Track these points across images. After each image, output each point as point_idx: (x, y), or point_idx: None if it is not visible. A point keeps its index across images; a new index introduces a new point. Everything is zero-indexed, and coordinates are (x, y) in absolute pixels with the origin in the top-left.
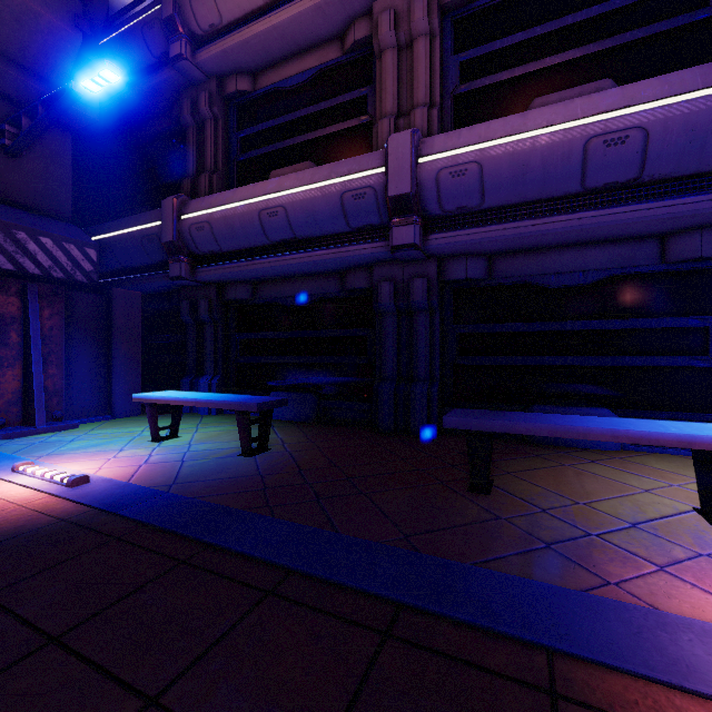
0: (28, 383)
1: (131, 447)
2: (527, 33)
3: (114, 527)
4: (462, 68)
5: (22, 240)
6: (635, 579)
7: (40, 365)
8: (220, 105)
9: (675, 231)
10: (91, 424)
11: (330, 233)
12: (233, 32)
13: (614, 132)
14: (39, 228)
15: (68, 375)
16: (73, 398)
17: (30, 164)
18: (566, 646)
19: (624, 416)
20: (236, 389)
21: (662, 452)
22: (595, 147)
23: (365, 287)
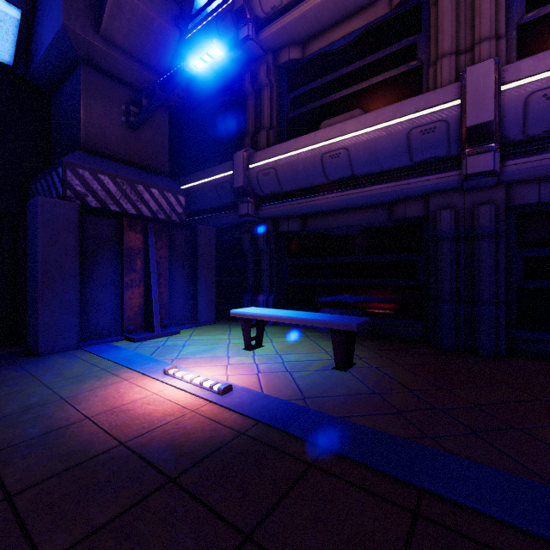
0: (148, 299)
1: (234, 354)
2: None
3: (296, 449)
4: None
5: (141, 192)
6: None
7: (156, 285)
8: (275, 73)
9: None
10: (186, 330)
11: (390, 168)
12: (292, 9)
13: None
14: (150, 182)
15: (170, 292)
16: (173, 310)
17: (144, 134)
18: None
19: None
20: (286, 305)
21: None
22: None
23: (417, 216)
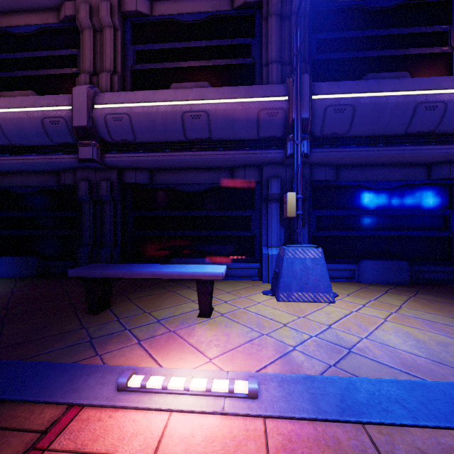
0: None
1: None
2: (172, 45)
3: None
4: (137, 54)
5: None
6: (116, 350)
7: None
8: None
9: (236, 167)
10: None
11: (40, 144)
12: None
13: (195, 112)
14: None
15: None
16: None
17: None
18: (14, 396)
19: (217, 262)
20: None
21: (230, 279)
22: (187, 118)
23: (73, 184)
